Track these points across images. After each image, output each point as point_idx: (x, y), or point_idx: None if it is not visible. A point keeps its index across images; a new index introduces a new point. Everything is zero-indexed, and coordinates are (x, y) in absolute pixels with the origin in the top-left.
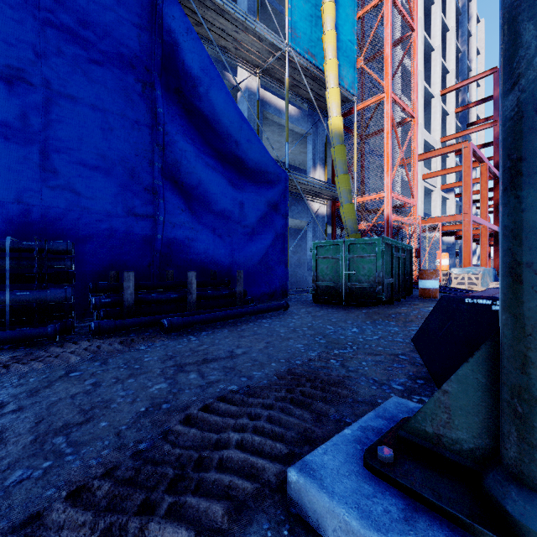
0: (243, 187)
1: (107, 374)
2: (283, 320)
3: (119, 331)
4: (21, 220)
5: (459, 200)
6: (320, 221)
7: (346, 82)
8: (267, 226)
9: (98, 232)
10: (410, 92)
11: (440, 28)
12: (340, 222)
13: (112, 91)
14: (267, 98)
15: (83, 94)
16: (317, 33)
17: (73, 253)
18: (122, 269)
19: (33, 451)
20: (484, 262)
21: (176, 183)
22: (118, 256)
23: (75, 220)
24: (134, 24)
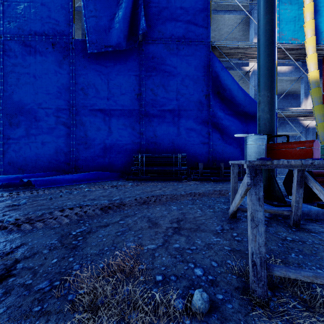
0: (248, 125)
1: (198, 186)
2: None
3: (198, 181)
4: (173, 148)
5: None
6: (311, 131)
7: None
8: None
9: (191, 150)
10: None
11: None
12: None
13: (195, 102)
14: None
15: (187, 107)
16: (300, 24)
17: (186, 157)
18: (198, 162)
19: (190, 190)
20: None
21: (217, 128)
22: (197, 157)
23: (185, 147)
24: (202, 76)
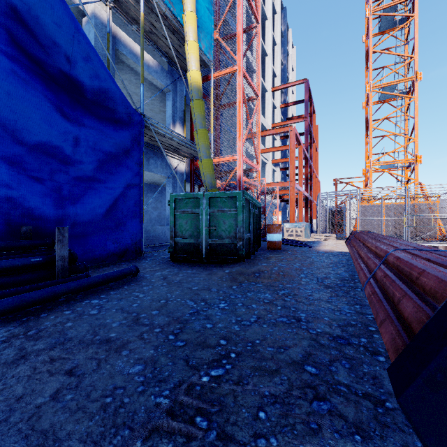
0: (80, 119)
1: None
2: (125, 295)
3: None
4: None
5: (282, 173)
6: (180, 177)
7: (204, 46)
8: (116, 174)
9: None
10: (256, 74)
11: (271, 40)
12: (198, 181)
13: None
14: (121, 37)
15: None
16: None
17: None
18: None
19: None
20: (301, 218)
21: None
22: None
23: None
24: None
